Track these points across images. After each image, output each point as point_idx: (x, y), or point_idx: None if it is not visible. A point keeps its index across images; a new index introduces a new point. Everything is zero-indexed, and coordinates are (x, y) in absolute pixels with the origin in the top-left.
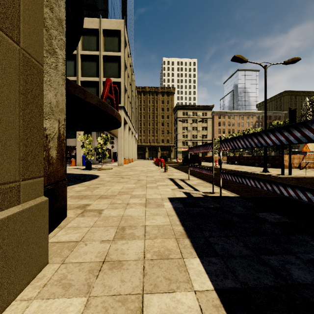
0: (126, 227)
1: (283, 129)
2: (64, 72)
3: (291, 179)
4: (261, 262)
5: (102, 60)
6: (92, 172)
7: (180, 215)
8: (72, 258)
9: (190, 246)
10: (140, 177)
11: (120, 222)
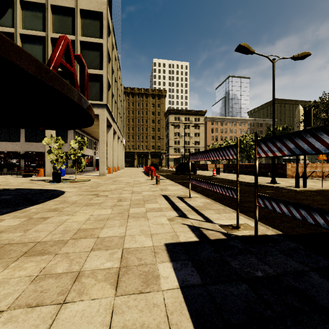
0: None
1: None
2: None
3: (311, 193)
4: None
5: (80, 46)
6: (60, 186)
7: None
8: None
9: None
10: (122, 194)
11: None
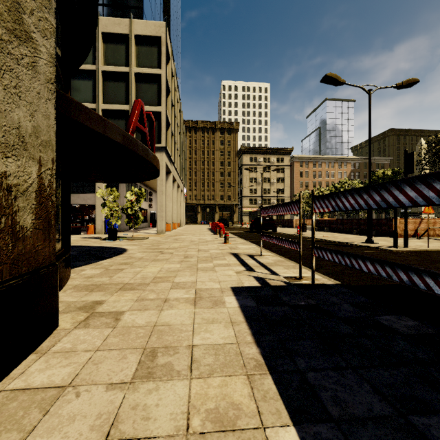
0: (158, 351)
1: (432, 177)
2: (51, 78)
3: (408, 253)
4: (416, 434)
5: (134, 79)
6: (118, 244)
7: (252, 321)
8: (41, 435)
9: (275, 395)
10: (188, 252)
11: (150, 338)
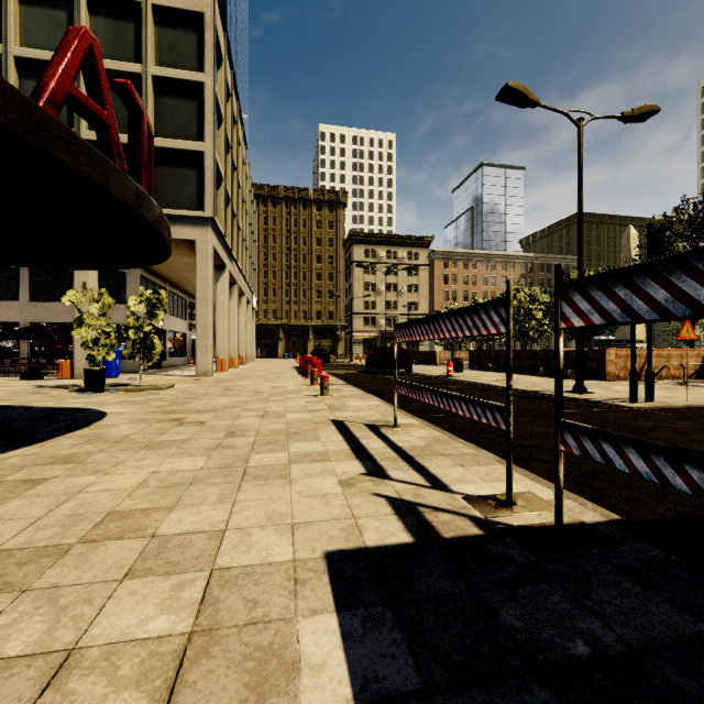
0: None
1: None
2: None
3: (666, 414)
4: None
5: (152, 88)
6: (100, 400)
7: None
8: None
9: None
10: (239, 420)
11: None
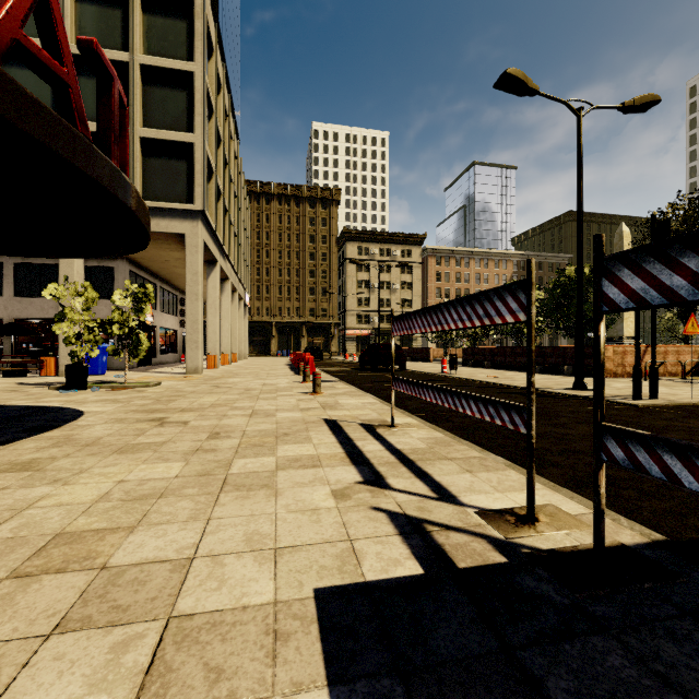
0: None
1: None
2: None
3: (674, 412)
4: None
5: (140, 77)
6: (80, 398)
7: None
8: None
9: None
10: (225, 420)
11: None
